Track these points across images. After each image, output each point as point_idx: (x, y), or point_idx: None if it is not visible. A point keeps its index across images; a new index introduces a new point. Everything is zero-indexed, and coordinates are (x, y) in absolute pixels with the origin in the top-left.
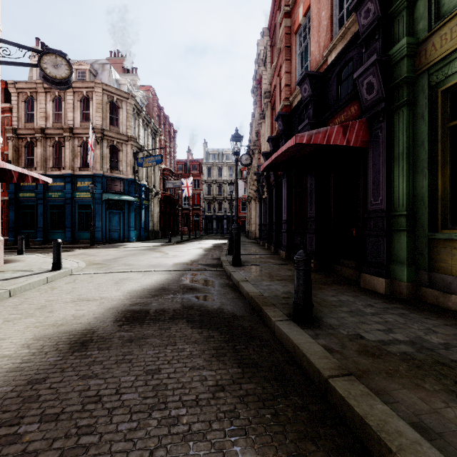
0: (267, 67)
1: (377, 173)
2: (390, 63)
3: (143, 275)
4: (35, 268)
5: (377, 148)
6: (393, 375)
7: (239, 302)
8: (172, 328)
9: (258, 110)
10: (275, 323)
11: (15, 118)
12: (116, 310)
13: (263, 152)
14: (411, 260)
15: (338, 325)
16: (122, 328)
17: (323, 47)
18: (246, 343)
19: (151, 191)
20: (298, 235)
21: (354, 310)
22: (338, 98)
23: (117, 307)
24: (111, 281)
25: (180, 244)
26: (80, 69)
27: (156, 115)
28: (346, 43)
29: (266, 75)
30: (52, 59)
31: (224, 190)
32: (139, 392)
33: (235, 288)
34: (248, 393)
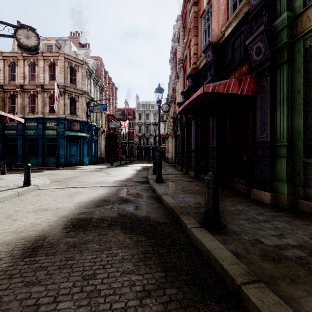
0: (180, 42)
1: (263, 114)
2: (274, 32)
3: (91, 190)
4: (11, 184)
5: (263, 95)
6: (296, 281)
7: (161, 211)
8: (109, 234)
9: (174, 73)
10: (191, 229)
11: (2, 78)
12: (66, 219)
13: (177, 102)
14: (290, 179)
15: (240, 231)
16: (69, 235)
17: (221, 25)
18: (168, 247)
19: (99, 130)
20: (203, 160)
21: (250, 217)
22: (233, 61)
23: (67, 216)
24: (66, 195)
25: (119, 167)
26: (48, 43)
27: (102, 77)
28: (239, 20)
29: (180, 48)
30: (25, 32)
31: (150, 129)
32: (74, 299)
33: (159, 199)
34: (171, 299)
